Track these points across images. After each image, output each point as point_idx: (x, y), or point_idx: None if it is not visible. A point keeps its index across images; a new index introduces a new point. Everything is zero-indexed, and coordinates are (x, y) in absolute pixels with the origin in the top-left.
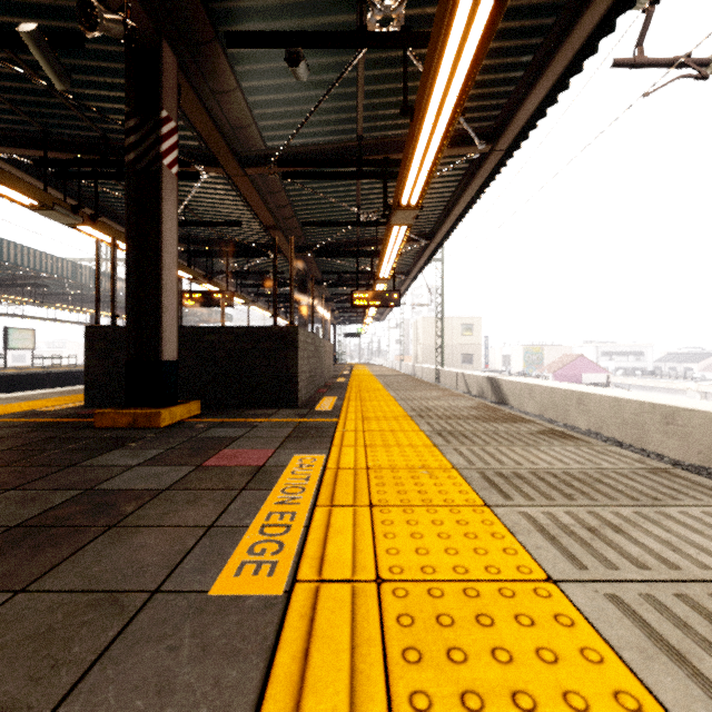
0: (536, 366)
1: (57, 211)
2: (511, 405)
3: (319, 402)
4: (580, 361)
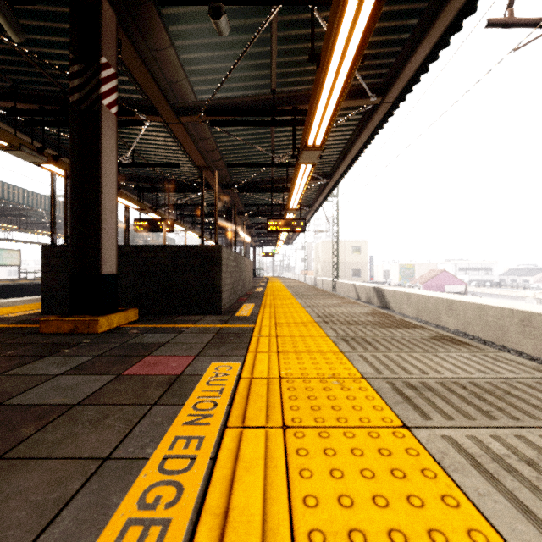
0: (409, 279)
1: (24, 151)
2: (392, 309)
3: (240, 308)
4: (443, 274)
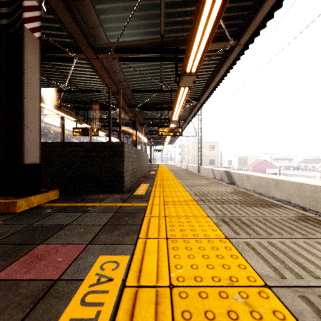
0: (244, 165)
1: None
2: (237, 185)
3: (138, 188)
4: (265, 162)
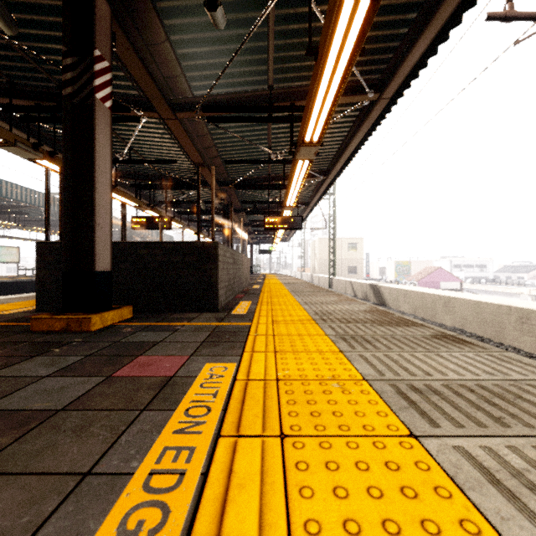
0: (405, 275)
1: (19, 147)
2: (389, 306)
3: (236, 306)
4: (439, 271)
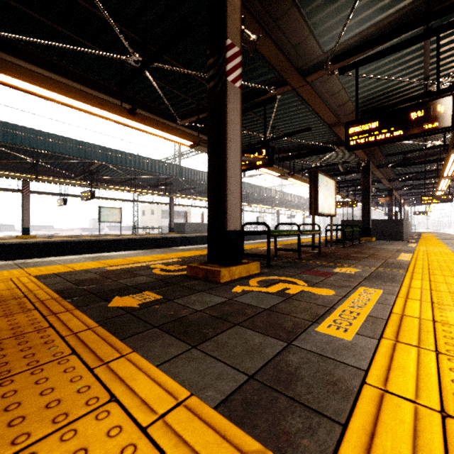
0: None
1: None
2: None
3: (409, 240)
4: None
